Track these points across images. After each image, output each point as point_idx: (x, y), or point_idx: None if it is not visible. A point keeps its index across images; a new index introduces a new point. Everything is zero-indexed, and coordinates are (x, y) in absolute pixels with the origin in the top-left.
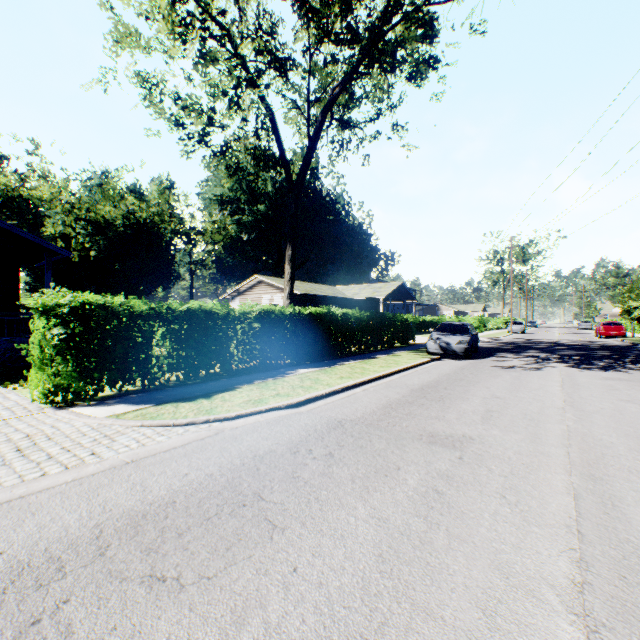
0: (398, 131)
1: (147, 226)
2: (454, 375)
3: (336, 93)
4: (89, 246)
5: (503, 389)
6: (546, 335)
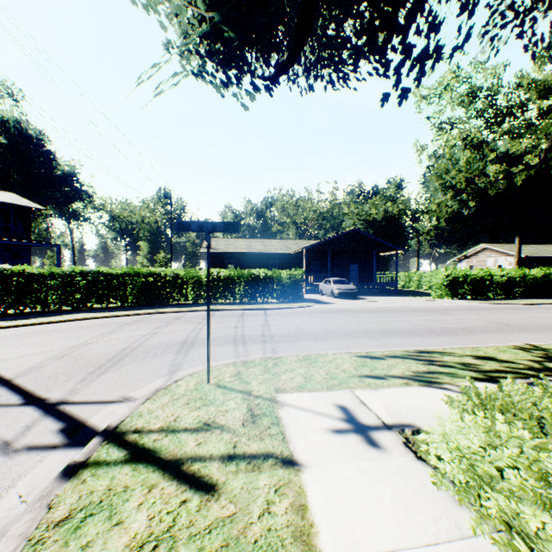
0: None
1: (394, 217)
2: None
3: None
4: None
5: None
6: None
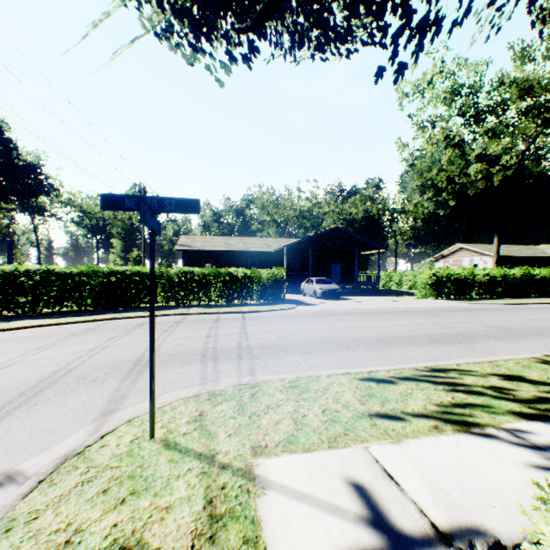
0: None
1: (374, 217)
2: None
3: (531, 141)
4: None
5: None
6: None
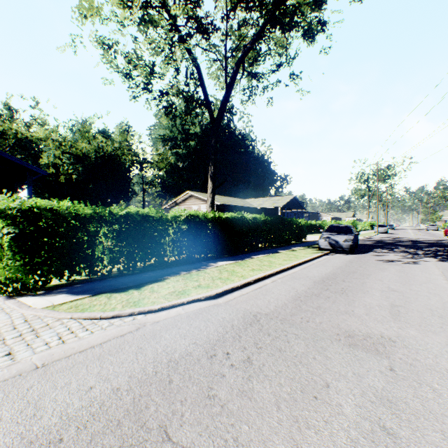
0: (294, 79)
1: (112, 157)
2: (346, 268)
3: (247, 49)
4: (72, 171)
5: (395, 282)
6: (404, 235)
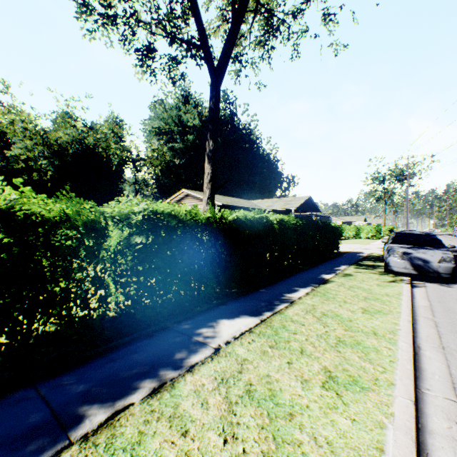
0: (330, 20)
1: (95, 150)
2: None
3: None
4: (46, 167)
5: None
6: (443, 242)
